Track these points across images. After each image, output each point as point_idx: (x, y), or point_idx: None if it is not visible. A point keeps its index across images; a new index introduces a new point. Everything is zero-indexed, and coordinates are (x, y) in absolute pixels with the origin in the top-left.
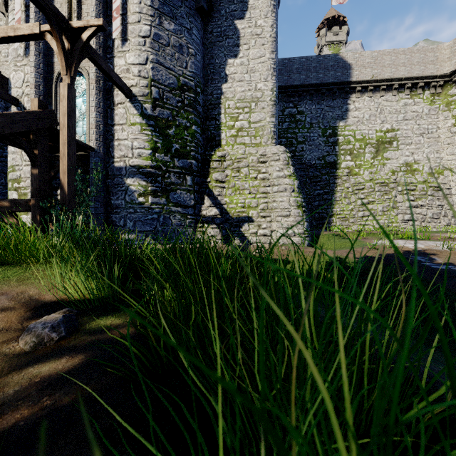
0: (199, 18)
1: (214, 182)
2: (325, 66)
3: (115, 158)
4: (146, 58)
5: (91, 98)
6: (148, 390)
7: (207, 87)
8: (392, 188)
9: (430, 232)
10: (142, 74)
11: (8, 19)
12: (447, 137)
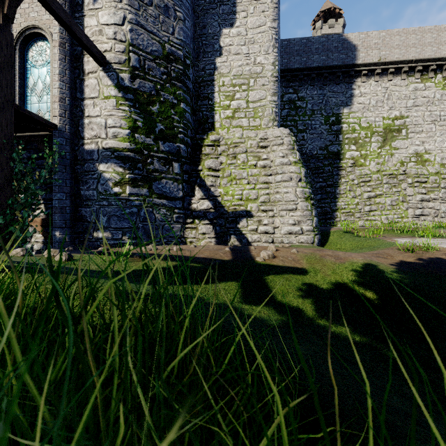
0: None
1: (207, 170)
2: (329, 48)
3: (85, 139)
4: (123, 18)
5: (54, 64)
6: None
7: (199, 61)
8: (401, 180)
9: None
10: (117, 37)
11: None
12: None
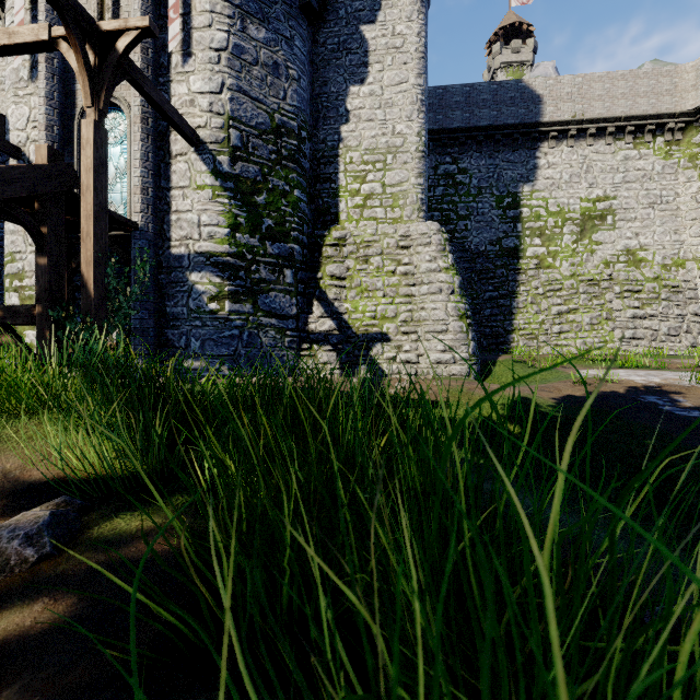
0: (305, 22)
1: (329, 278)
2: (502, 99)
3: (172, 241)
4: (221, 84)
5: (134, 146)
6: (185, 692)
7: (318, 130)
8: (605, 288)
9: (666, 357)
10: (214, 108)
11: (5, 23)
12: (691, 208)
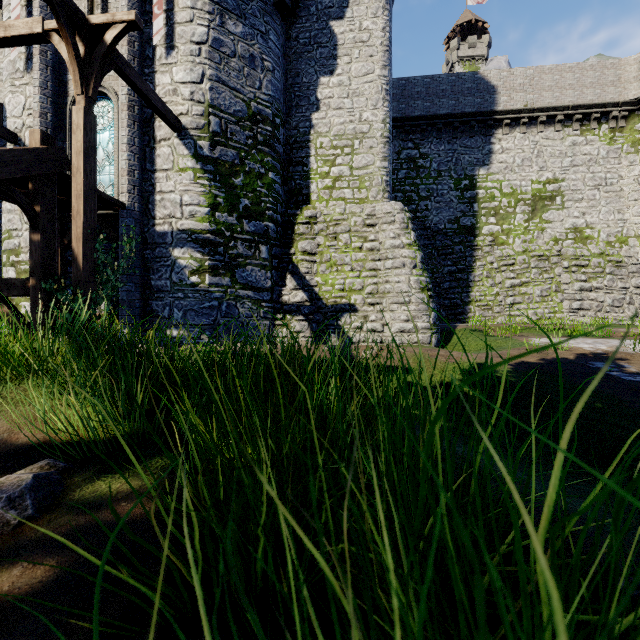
0: (279, 18)
1: (301, 253)
2: (460, 89)
3: (156, 219)
4: (201, 74)
5: (121, 132)
6: None
7: (290, 117)
8: (554, 263)
9: (611, 326)
10: (195, 97)
11: (3, 18)
12: (634, 190)
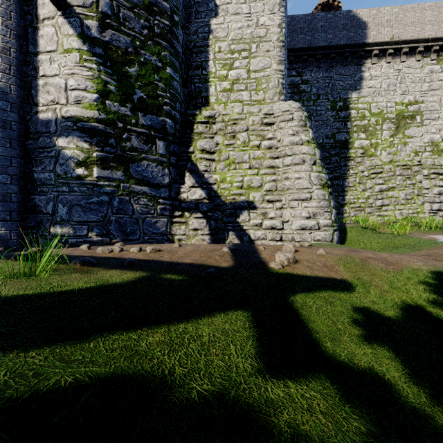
0: None
1: (199, 152)
2: (336, 25)
3: (39, 106)
4: None
5: None
6: None
7: (190, 23)
8: (415, 171)
9: None
10: None
11: None
12: None
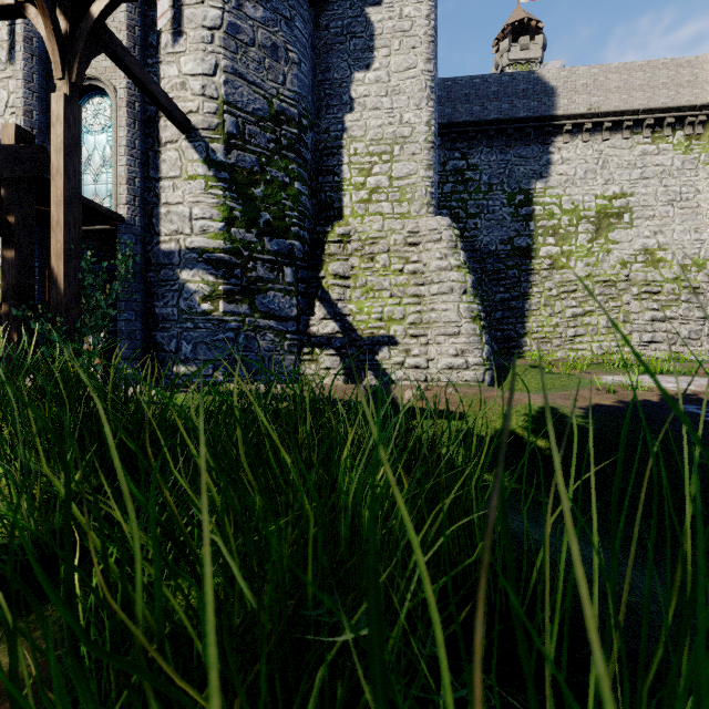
0: (306, 2)
1: (332, 277)
2: (514, 91)
3: (161, 236)
4: (214, 65)
5: (119, 132)
6: None
7: (320, 119)
8: (622, 290)
9: (689, 362)
10: (207, 92)
11: None
12: None
